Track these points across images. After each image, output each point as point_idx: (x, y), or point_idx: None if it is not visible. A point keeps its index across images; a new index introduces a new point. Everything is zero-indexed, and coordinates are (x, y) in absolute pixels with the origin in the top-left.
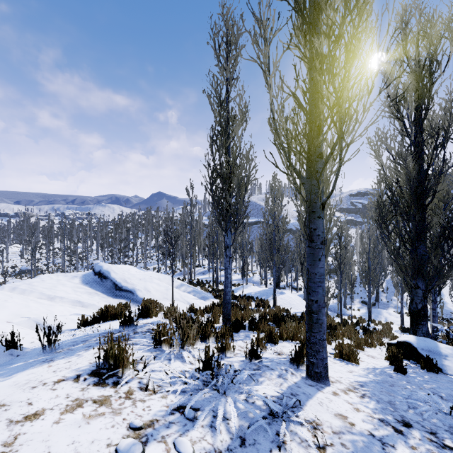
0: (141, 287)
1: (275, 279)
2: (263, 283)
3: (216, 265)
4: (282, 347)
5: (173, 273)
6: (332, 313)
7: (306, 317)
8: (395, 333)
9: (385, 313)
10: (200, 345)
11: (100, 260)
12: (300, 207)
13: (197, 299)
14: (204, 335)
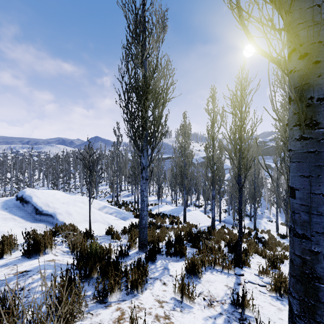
0: (62, 211)
1: (185, 200)
2: (174, 202)
3: (137, 189)
4: (208, 284)
5: (90, 197)
6: (227, 224)
7: (291, 282)
8: (277, 239)
9: (263, 223)
10: (91, 319)
11: (45, 187)
12: (268, 75)
13: (118, 219)
14: (104, 291)
